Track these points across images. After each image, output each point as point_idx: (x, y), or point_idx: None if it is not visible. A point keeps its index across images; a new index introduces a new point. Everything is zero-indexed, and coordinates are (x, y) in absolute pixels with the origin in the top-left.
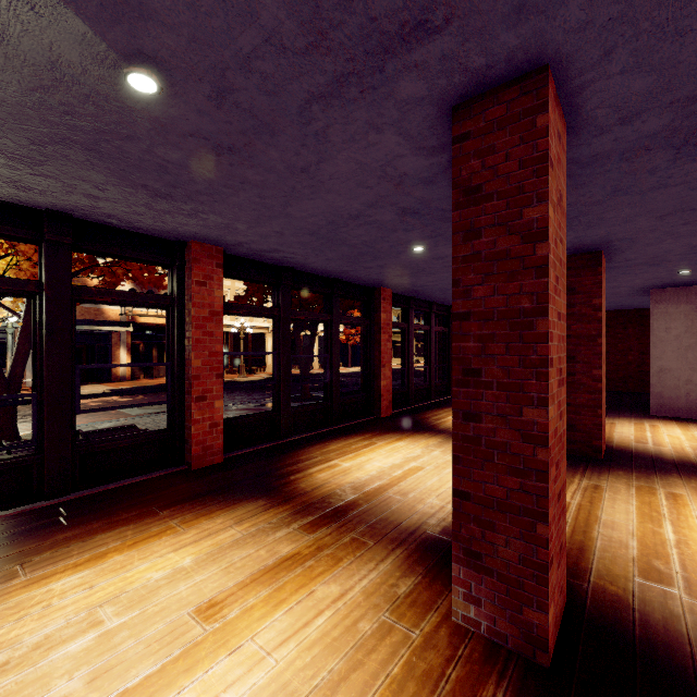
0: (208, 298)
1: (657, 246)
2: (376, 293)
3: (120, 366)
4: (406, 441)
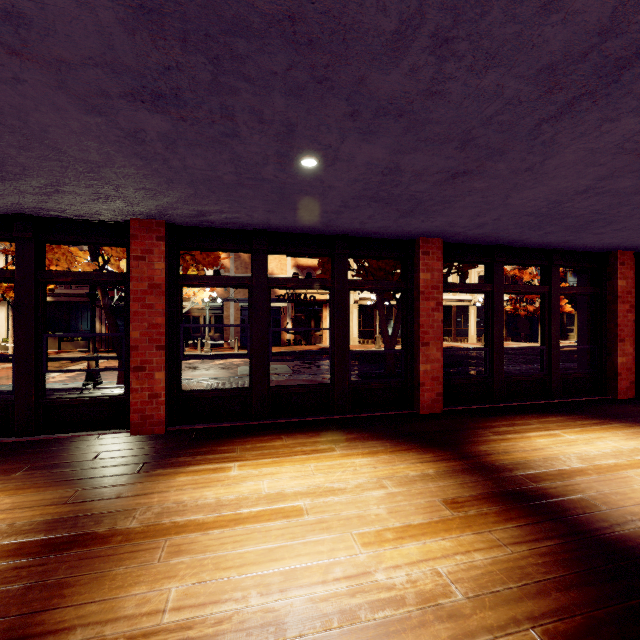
0: (148, 272)
1: None
2: (415, 247)
3: (79, 335)
4: (375, 459)
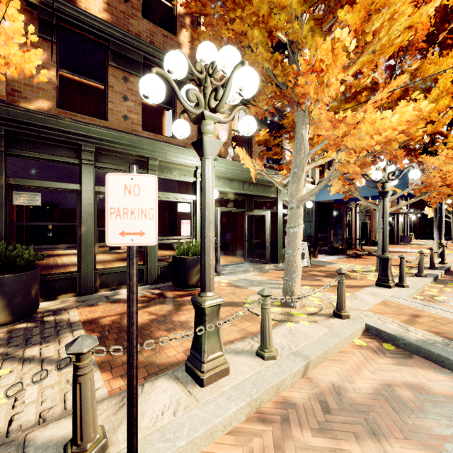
0: None
1: None
2: None
3: None
4: (65, 257)
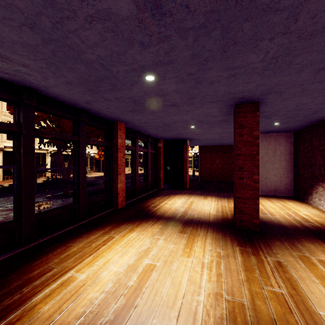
0: None
1: (285, 102)
2: (114, 125)
3: None
4: (137, 231)
